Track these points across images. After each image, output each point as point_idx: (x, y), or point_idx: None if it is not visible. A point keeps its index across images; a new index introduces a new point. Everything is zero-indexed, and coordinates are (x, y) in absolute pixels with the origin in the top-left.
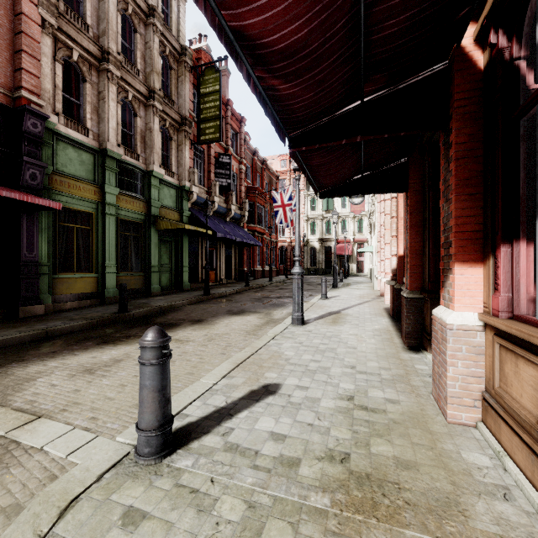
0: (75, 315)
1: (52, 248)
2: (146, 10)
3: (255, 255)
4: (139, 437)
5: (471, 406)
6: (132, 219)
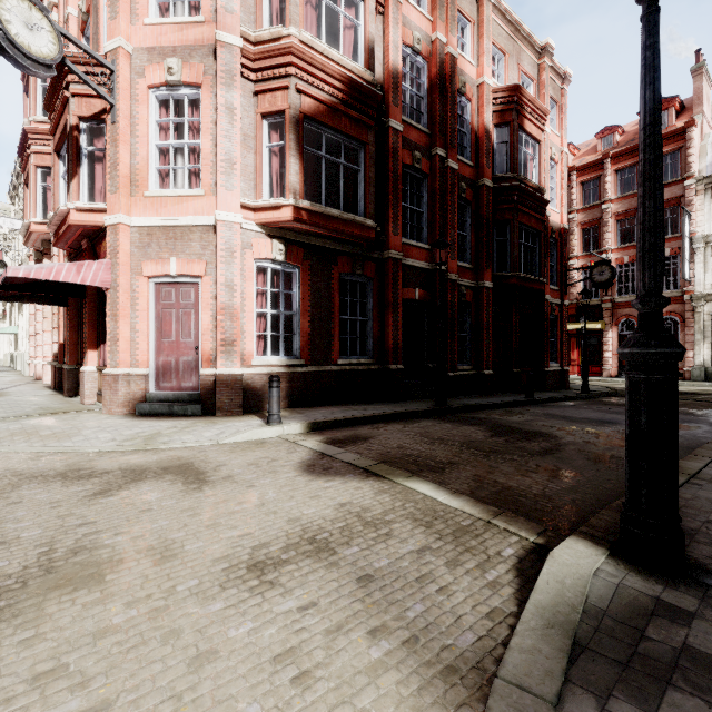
0: None
1: None
2: None
3: None
4: None
5: (93, 397)
6: None
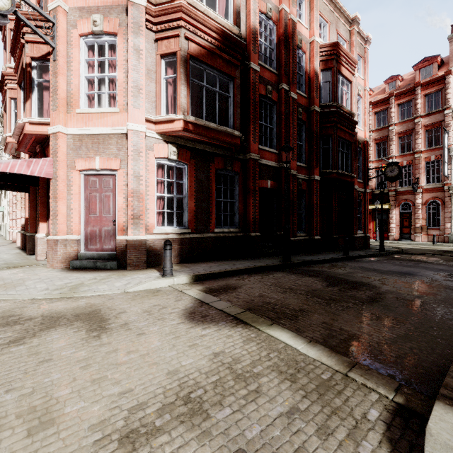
0: None
1: None
2: None
3: None
4: None
5: (44, 255)
6: None
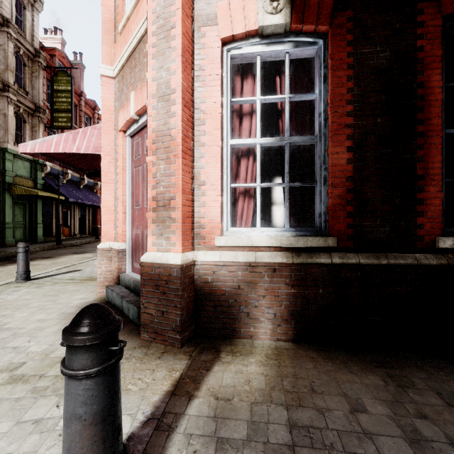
0: None
1: None
2: (1, 20)
3: None
4: (18, 275)
5: None
6: None
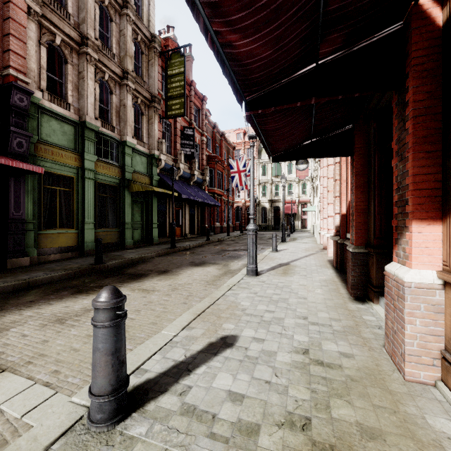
0: (56, 266)
1: (37, 207)
2: (121, 2)
3: (214, 213)
4: (92, 402)
5: (429, 364)
6: (108, 183)
